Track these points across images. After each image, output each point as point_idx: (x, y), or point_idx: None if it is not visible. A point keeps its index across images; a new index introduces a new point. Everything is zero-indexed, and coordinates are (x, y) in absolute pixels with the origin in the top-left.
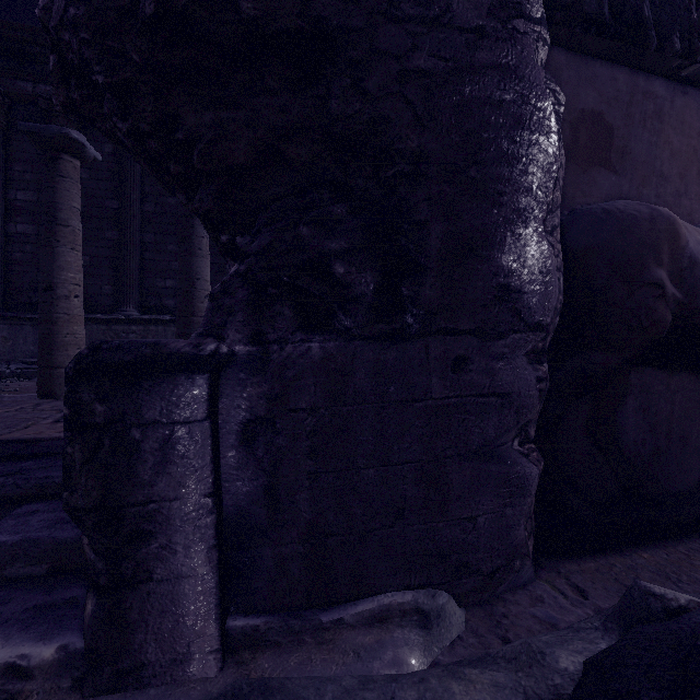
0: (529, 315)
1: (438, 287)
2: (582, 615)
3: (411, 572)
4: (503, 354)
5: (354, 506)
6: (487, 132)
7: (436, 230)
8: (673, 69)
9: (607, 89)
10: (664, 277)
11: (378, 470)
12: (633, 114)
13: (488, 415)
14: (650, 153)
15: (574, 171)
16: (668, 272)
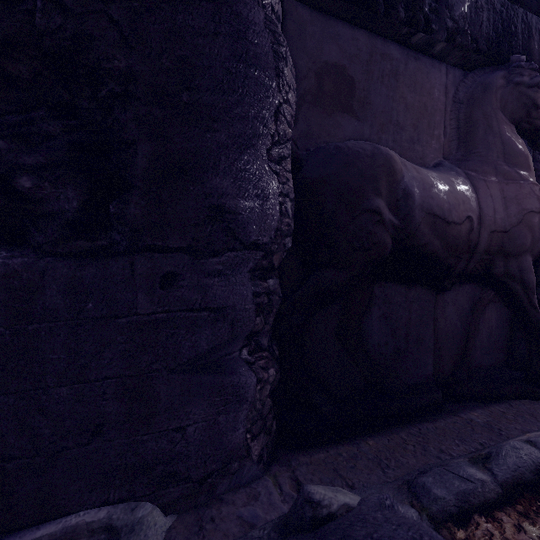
0: (245, 235)
1: (143, 205)
2: (285, 511)
3: (110, 487)
4: (219, 271)
5: (42, 427)
6: (201, 61)
7: (144, 149)
8: (403, 36)
9: (349, 46)
10: (382, 205)
11: (72, 388)
12: (373, 71)
13: (200, 328)
14: (387, 105)
15: (320, 114)
16: (387, 202)
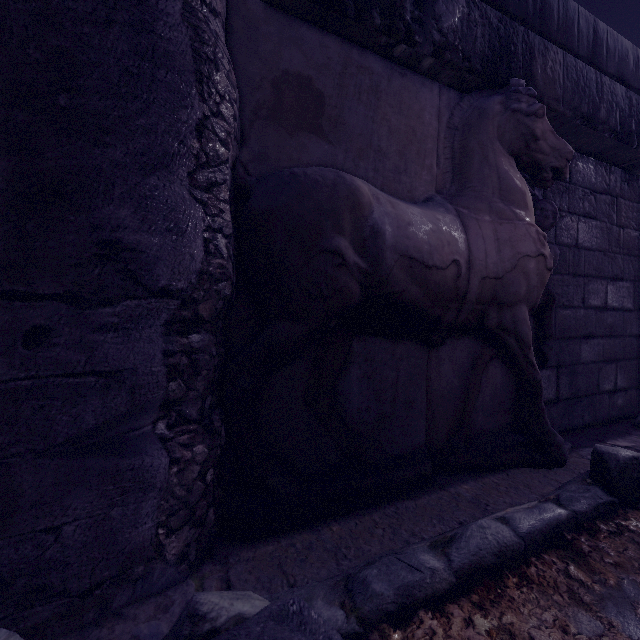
0: (151, 278)
1: None
2: None
3: None
4: (115, 325)
5: None
6: (86, 55)
7: None
8: (384, 47)
9: (316, 54)
10: (344, 245)
11: None
12: (347, 85)
13: (84, 398)
14: (366, 127)
15: (279, 133)
16: (352, 241)
